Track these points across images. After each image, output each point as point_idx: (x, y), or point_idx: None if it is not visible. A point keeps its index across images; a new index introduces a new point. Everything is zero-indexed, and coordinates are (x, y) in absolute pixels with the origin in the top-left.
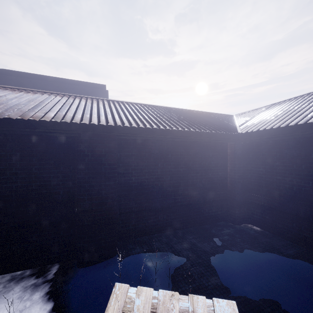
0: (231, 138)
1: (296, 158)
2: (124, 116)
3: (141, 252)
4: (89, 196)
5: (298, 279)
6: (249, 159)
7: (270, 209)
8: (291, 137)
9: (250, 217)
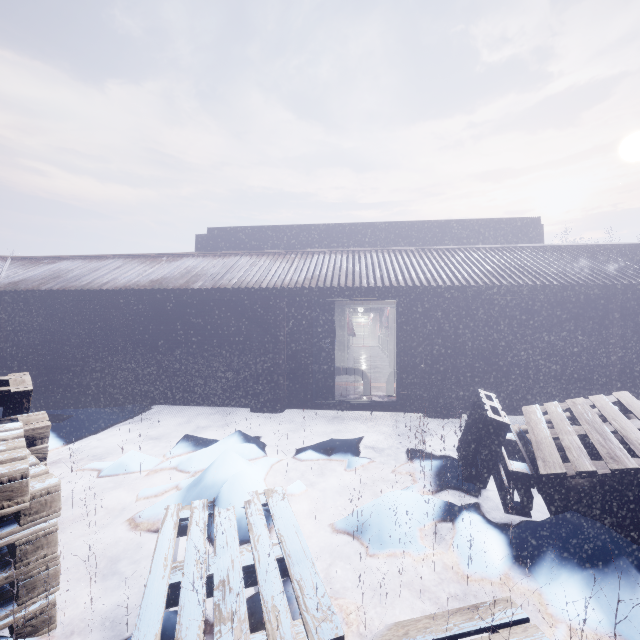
0: None
1: None
2: None
3: None
4: (637, 355)
5: None
6: None
7: None
8: None
9: None
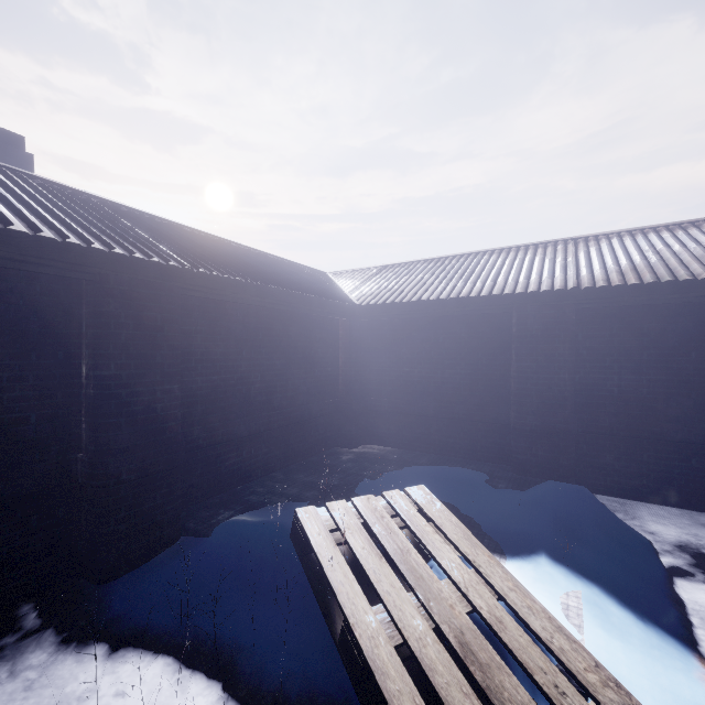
0: (347, 312)
1: (425, 343)
2: (171, 247)
3: (235, 514)
4: (129, 418)
5: (441, 479)
6: (368, 346)
7: (395, 415)
8: (423, 315)
9: (369, 434)
